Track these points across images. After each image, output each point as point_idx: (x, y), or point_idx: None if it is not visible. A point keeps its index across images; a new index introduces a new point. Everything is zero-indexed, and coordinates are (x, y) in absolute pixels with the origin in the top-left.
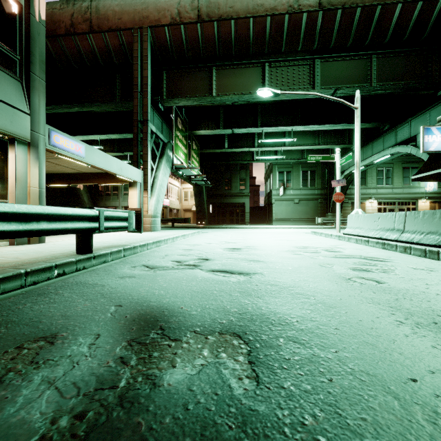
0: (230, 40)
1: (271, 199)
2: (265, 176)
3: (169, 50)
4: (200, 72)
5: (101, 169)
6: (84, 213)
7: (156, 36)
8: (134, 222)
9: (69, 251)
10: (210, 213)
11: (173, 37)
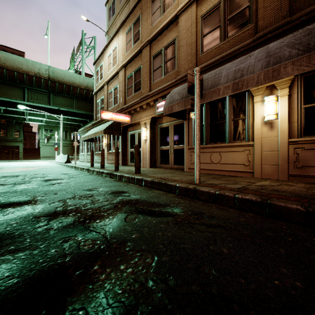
0: (3, 75)
1: (40, 145)
2: (38, 128)
3: None
4: None
5: None
6: None
7: None
8: None
9: None
10: None
11: None
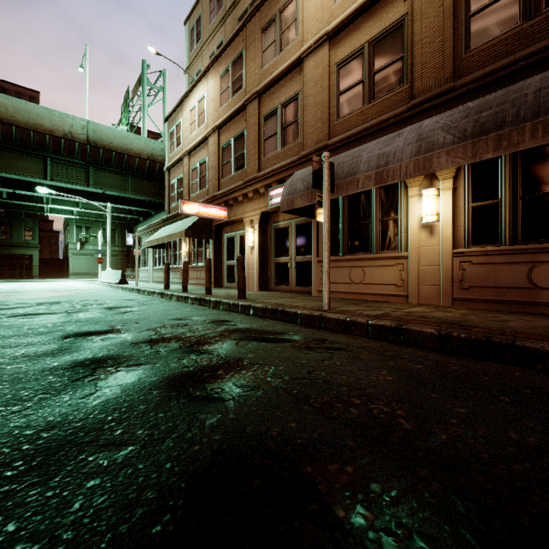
0: (11, 136)
1: (68, 253)
2: (64, 225)
3: None
4: None
5: None
6: None
7: None
8: None
9: None
10: None
11: None
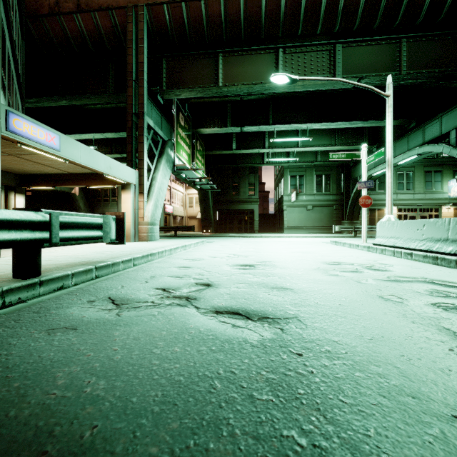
0: (239, 20)
1: (283, 205)
2: (275, 180)
3: (169, 33)
4: (204, 60)
5: (84, 166)
6: (20, 218)
7: (153, 16)
8: (112, 230)
9: (9, 273)
10: (216, 220)
11: (174, 17)
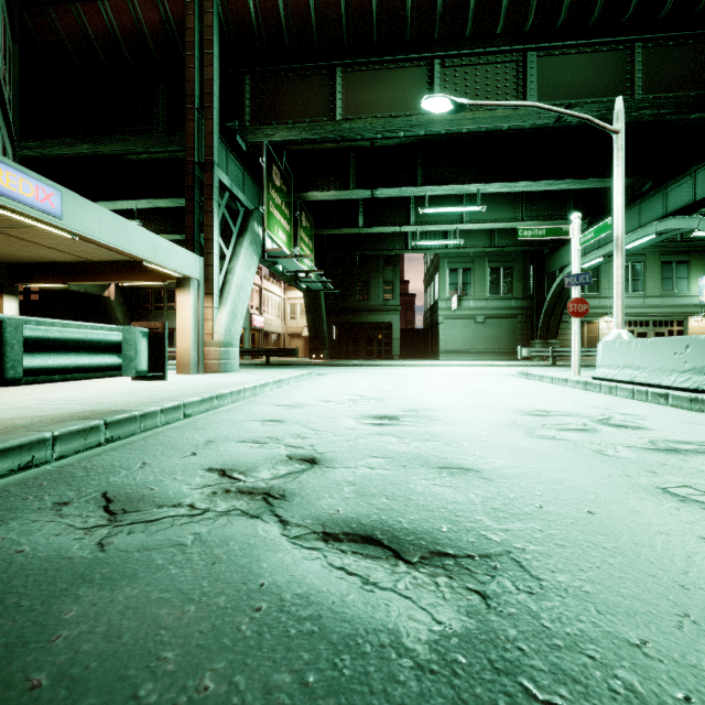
0: (369, 11)
1: (438, 316)
2: (426, 277)
3: (255, 33)
4: (312, 77)
5: (107, 246)
6: None
7: (228, 3)
8: (141, 354)
9: None
10: (333, 340)
11: (262, 6)
